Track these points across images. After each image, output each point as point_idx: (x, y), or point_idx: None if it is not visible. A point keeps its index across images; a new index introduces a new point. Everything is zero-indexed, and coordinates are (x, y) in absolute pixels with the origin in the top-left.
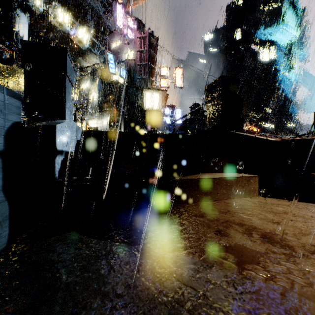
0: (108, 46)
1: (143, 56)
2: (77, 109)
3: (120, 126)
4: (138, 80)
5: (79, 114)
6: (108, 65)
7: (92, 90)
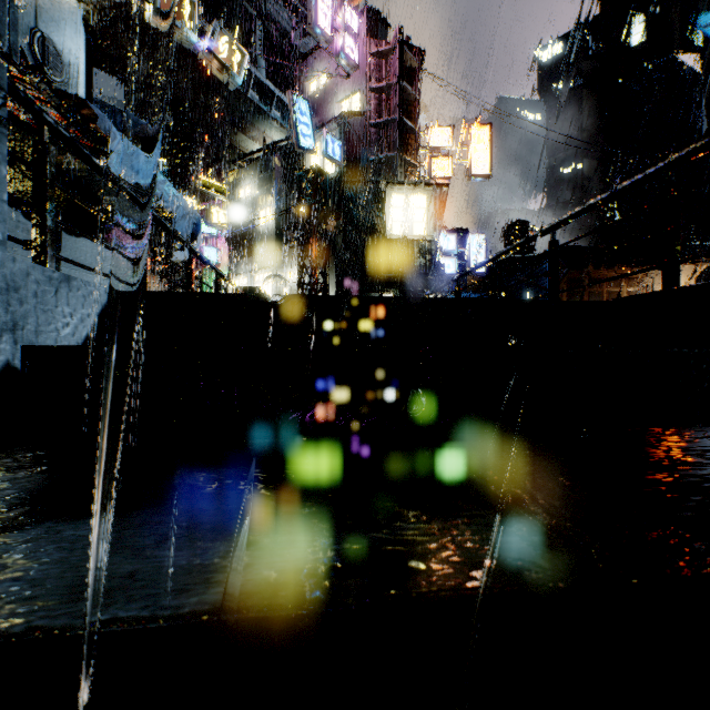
0: (298, 89)
1: (385, 102)
2: (157, 221)
3: (326, 283)
4: (372, 166)
5: (178, 242)
6: (296, 129)
7: (262, 200)
